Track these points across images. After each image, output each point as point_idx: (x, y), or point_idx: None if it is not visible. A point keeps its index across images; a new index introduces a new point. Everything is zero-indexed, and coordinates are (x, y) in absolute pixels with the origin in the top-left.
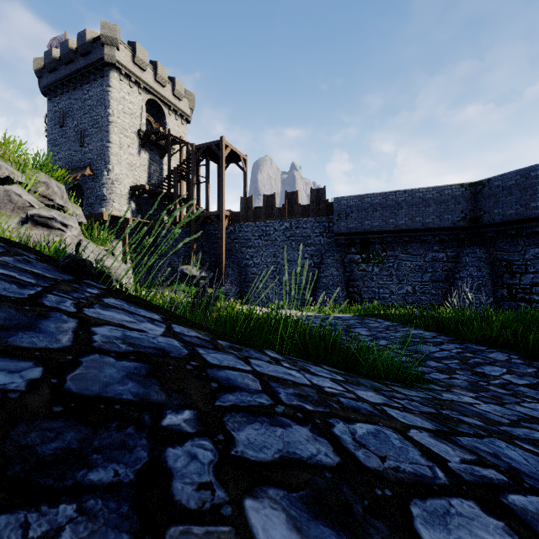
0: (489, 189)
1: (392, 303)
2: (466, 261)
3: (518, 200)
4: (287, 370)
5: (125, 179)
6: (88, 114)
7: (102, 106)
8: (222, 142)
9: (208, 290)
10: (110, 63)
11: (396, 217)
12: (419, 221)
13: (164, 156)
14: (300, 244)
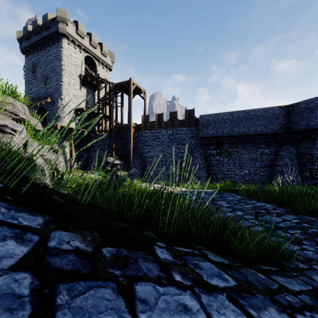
0: (298, 109)
1: (236, 180)
2: (283, 154)
3: (316, 116)
4: (180, 297)
5: (71, 104)
6: (49, 64)
7: (57, 60)
8: (131, 81)
9: (122, 172)
10: (62, 33)
11: (238, 127)
12: (253, 129)
13: (96, 90)
14: (178, 144)
